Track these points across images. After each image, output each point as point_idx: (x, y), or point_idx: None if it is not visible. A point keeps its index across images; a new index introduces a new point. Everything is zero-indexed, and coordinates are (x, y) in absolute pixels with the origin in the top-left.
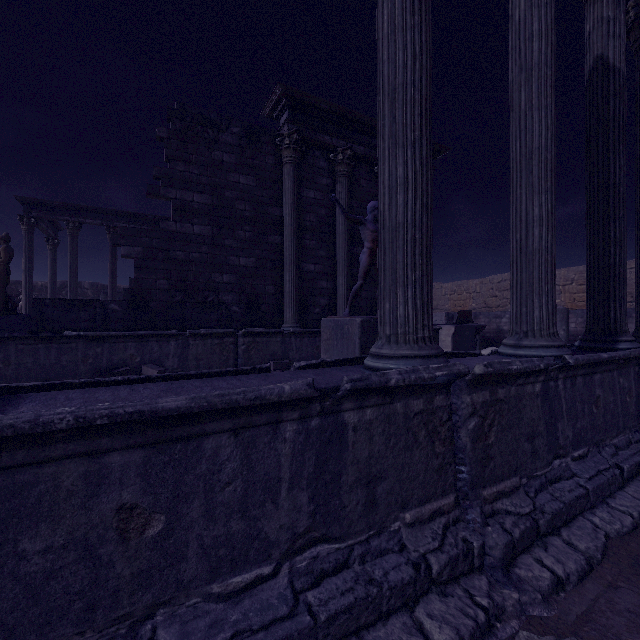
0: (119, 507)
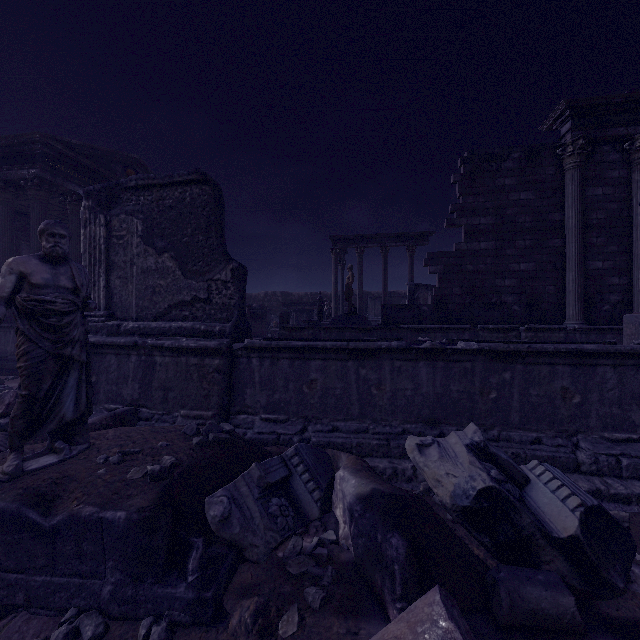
0: (561, 387)
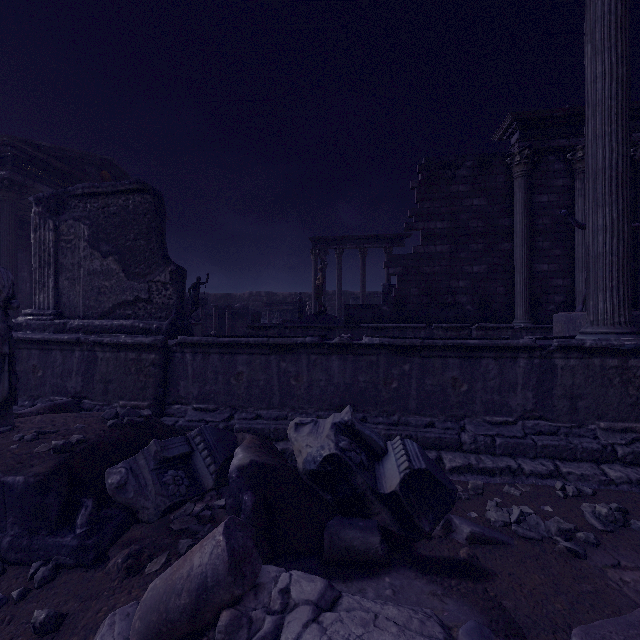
0: (452, 377)
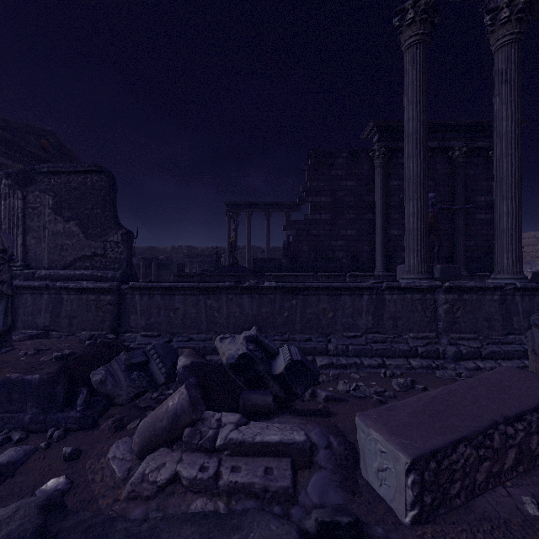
0: (323, 308)
